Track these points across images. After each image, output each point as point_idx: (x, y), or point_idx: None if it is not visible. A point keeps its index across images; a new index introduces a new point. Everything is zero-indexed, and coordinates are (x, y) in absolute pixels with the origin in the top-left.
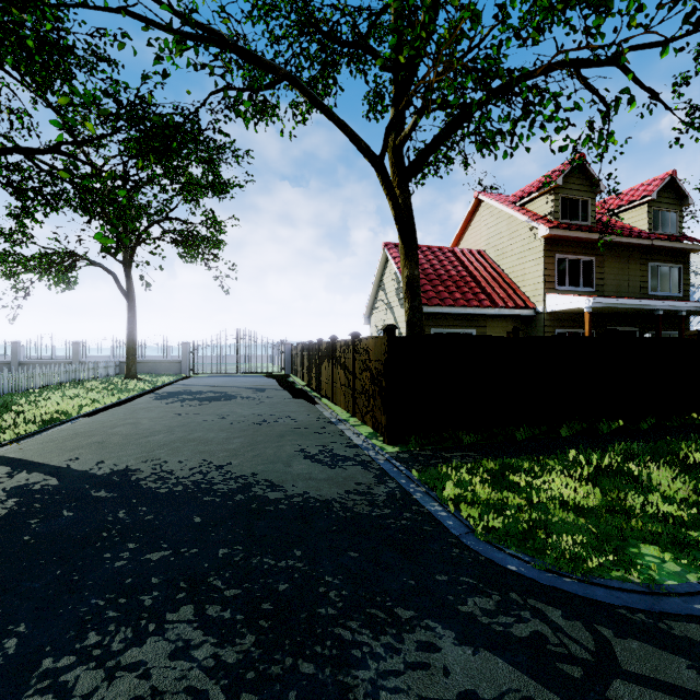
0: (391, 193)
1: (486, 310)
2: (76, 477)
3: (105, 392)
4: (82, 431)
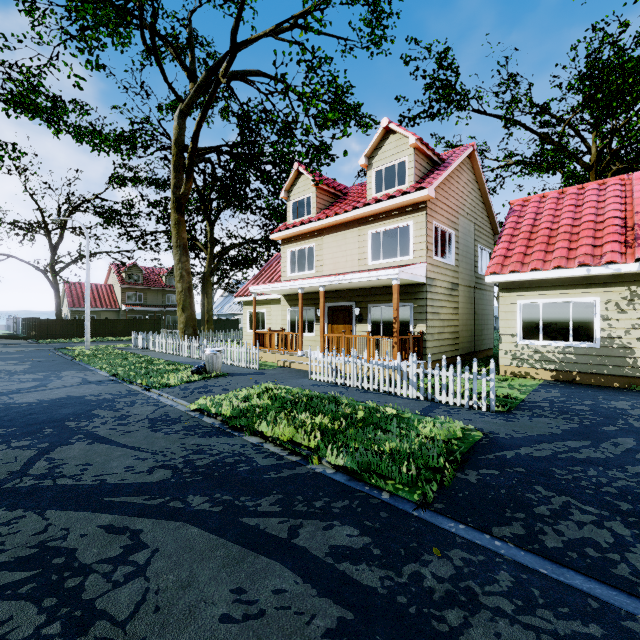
0: (49, 280)
1: (99, 309)
2: None
3: None
4: None
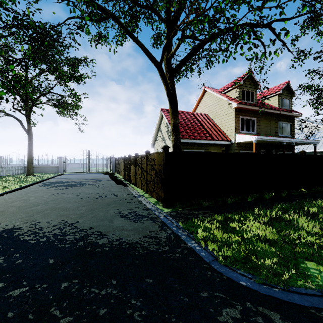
0: (165, 81)
1: (209, 141)
2: None
3: (13, 182)
4: None
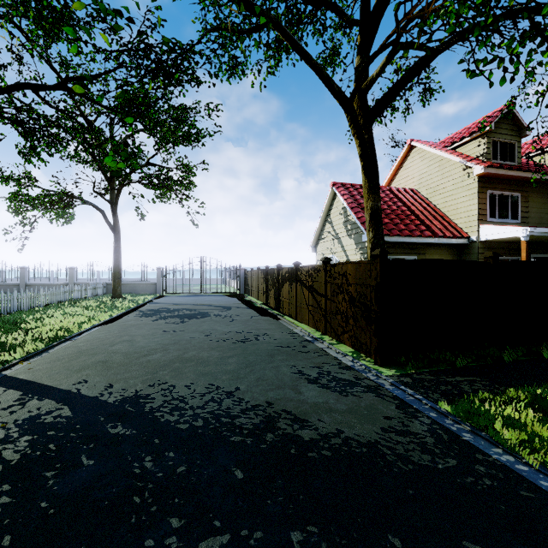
0: (358, 131)
1: (427, 239)
2: (87, 405)
3: (98, 309)
4: (85, 349)
